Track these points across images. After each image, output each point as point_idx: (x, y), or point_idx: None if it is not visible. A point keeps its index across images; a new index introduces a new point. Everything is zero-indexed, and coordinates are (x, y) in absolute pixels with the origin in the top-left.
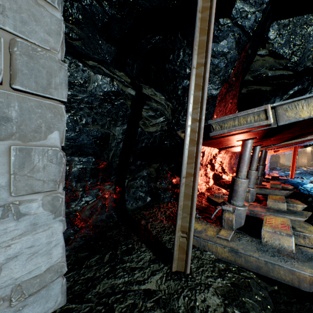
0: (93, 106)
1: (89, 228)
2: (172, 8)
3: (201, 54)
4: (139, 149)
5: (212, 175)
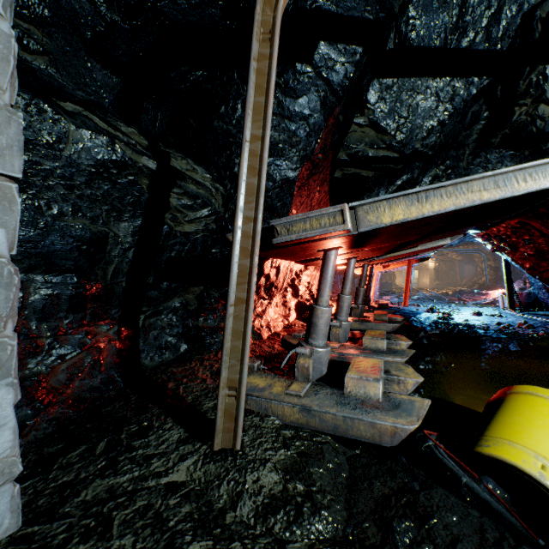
0: (74, 184)
1: (67, 403)
2: (223, 31)
3: (257, 122)
4: (166, 262)
5: (296, 304)
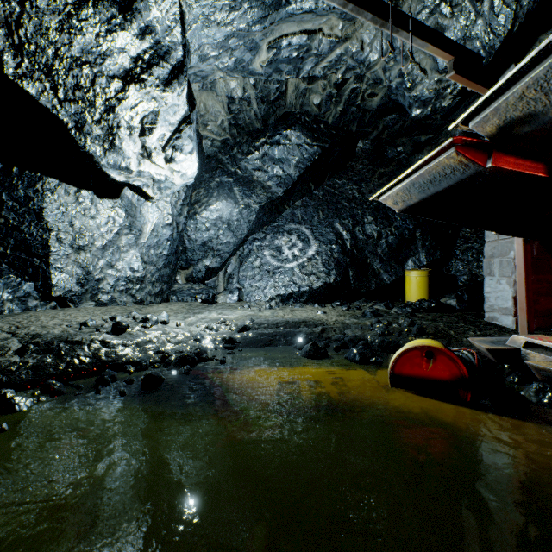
0: None
1: None
2: None
3: None
4: None
5: None
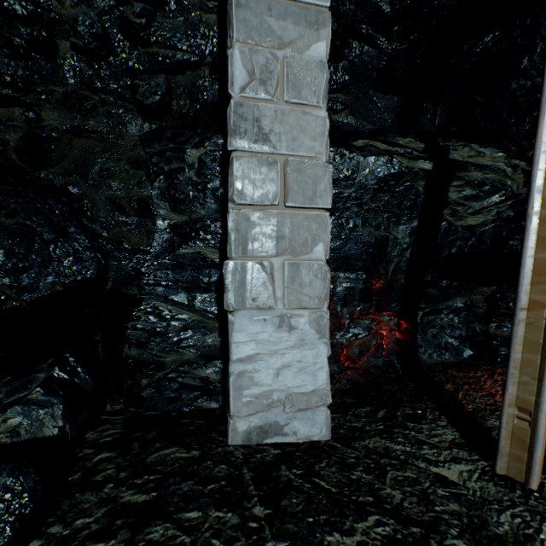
0: (362, 201)
1: (358, 371)
2: None
3: None
4: (444, 260)
5: None
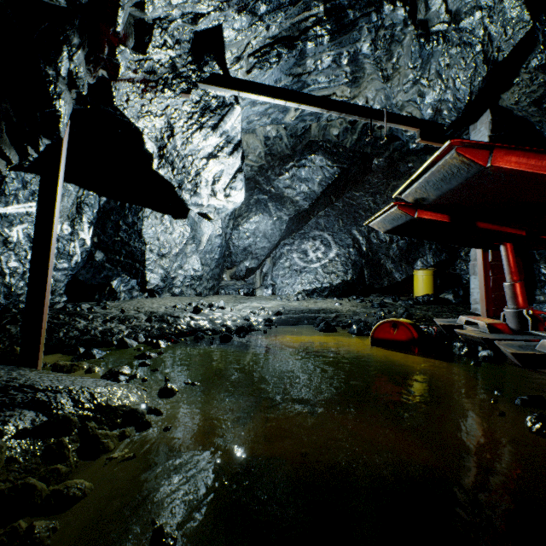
0: None
1: None
2: None
3: None
4: None
5: None
